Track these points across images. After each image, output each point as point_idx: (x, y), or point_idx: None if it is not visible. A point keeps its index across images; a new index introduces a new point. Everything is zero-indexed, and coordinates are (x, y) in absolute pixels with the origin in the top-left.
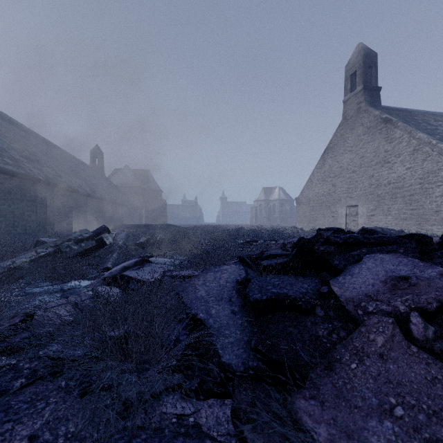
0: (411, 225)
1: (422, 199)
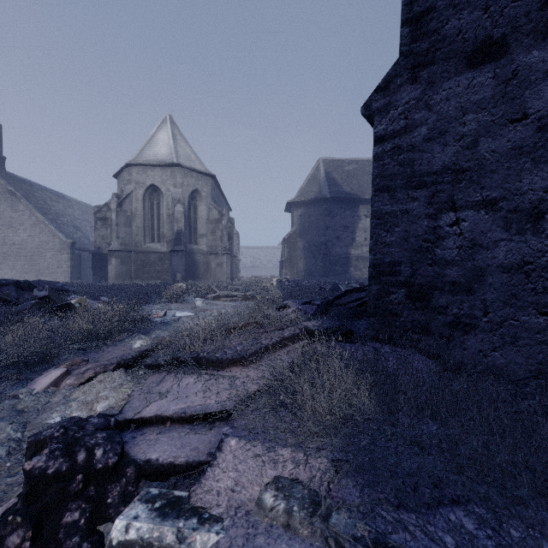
0: (32, 277)
1: (40, 259)
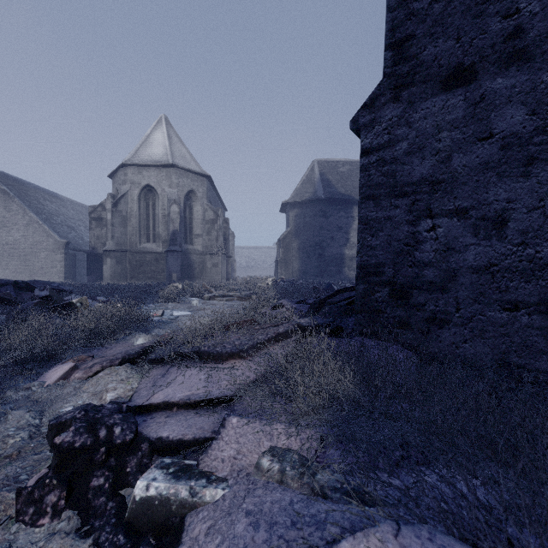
0: (26, 277)
1: (33, 259)
